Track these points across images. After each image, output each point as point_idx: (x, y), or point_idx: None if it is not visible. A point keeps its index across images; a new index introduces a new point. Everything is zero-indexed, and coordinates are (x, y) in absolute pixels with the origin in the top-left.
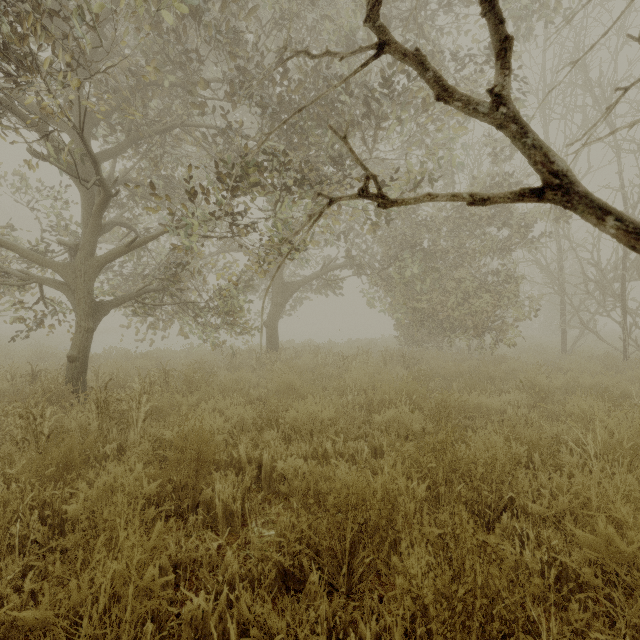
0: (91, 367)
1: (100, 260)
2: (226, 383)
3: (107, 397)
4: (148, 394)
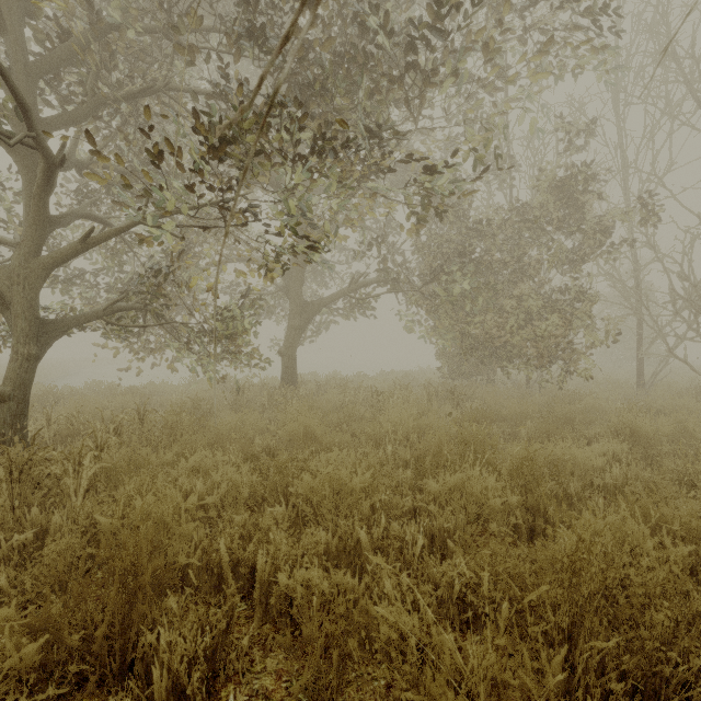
0: (55, 406)
1: (46, 261)
2: (222, 429)
3: (28, 457)
4: (102, 449)
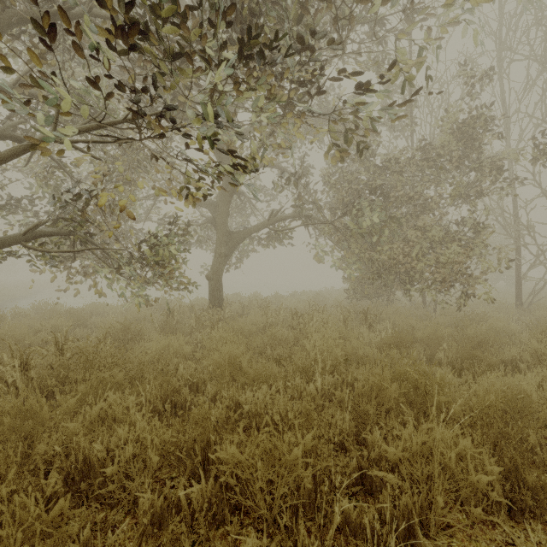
0: None
1: None
2: (144, 359)
3: None
4: None
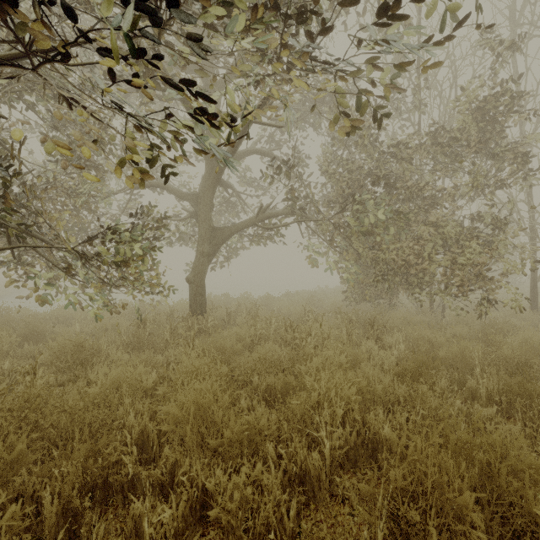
0: None
1: None
2: (76, 406)
3: None
4: None
